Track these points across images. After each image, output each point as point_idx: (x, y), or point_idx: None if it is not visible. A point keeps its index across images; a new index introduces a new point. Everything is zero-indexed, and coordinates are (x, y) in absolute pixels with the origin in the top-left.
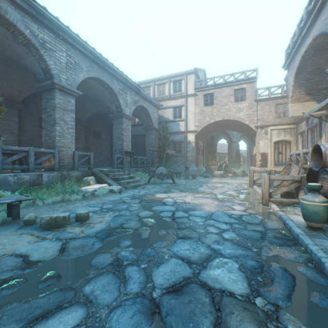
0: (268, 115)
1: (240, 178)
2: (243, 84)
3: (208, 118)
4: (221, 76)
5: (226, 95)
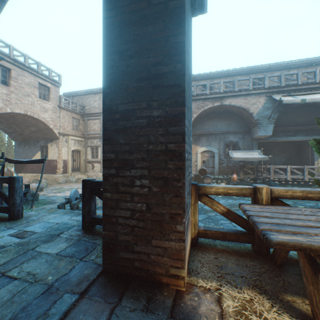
0: (68, 125)
1: (55, 187)
2: (49, 83)
3: (3, 104)
4: (24, 53)
5: (30, 84)
